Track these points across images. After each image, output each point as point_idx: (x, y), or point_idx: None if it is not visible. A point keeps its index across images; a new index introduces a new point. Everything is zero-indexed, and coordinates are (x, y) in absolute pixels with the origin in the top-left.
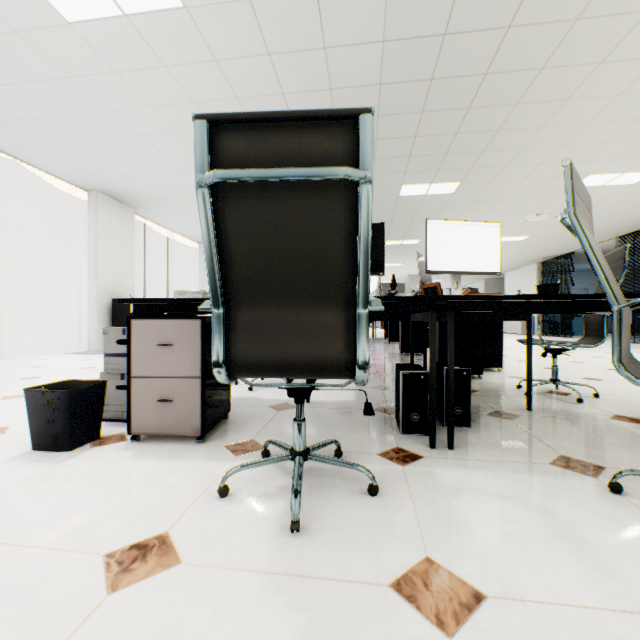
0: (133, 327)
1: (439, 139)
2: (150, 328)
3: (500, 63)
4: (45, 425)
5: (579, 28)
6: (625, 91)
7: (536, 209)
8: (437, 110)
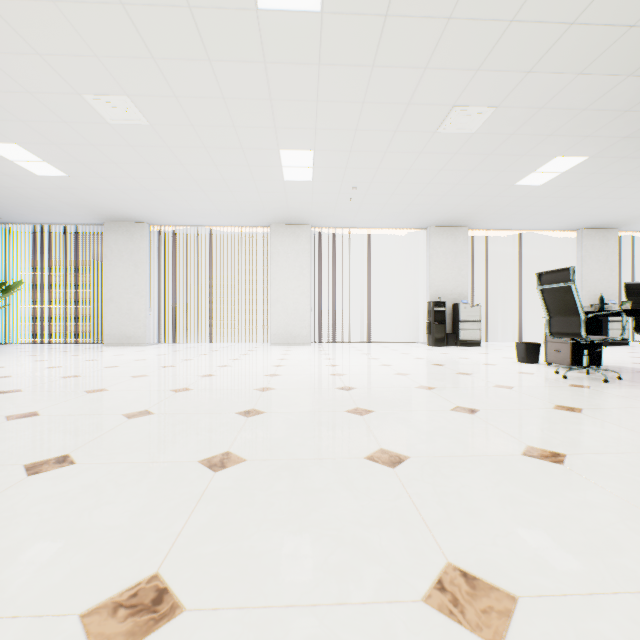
0: None
1: None
2: None
3: None
4: (519, 354)
5: None
6: None
7: None
8: None
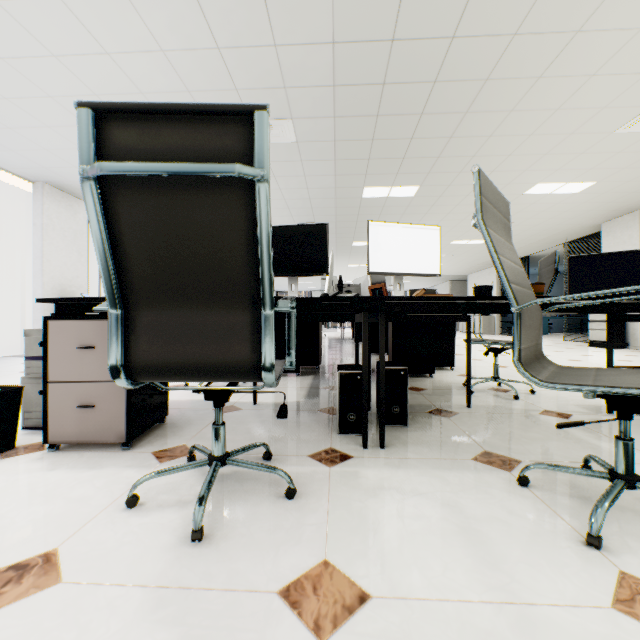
0: (50, 328)
1: (396, 143)
2: (70, 329)
3: (448, 72)
4: None
5: (517, 43)
6: (563, 106)
7: None
8: (392, 114)
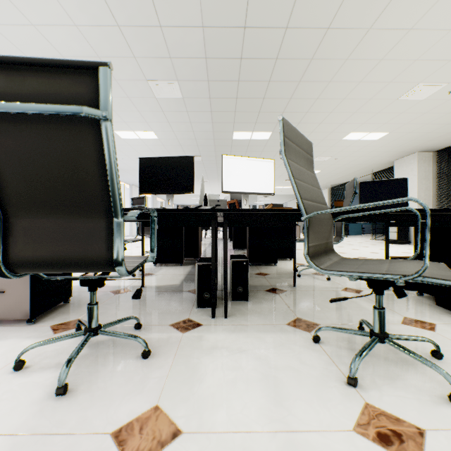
0: None
1: (253, 101)
2: None
3: (285, 52)
4: None
5: (330, 34)
6: (363, 79)
7: (322, 153)
8: (248, 80)
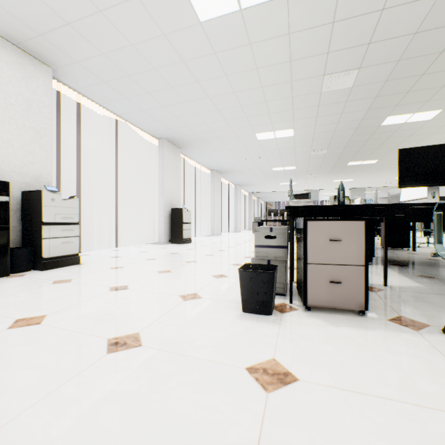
0: (308, 226)
1: (443, 74)
2: (322, 227)
3: None
4: (254, 295)
5: None
6: None
7: None
8: None
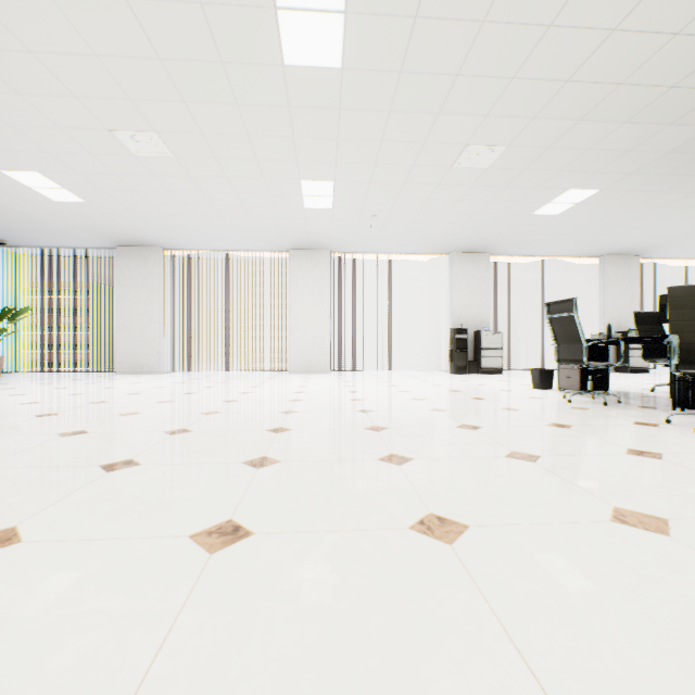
0: None
1: None
2: None
3: None
4: (534, 380)
5: None
6: None
7: None
8: None
